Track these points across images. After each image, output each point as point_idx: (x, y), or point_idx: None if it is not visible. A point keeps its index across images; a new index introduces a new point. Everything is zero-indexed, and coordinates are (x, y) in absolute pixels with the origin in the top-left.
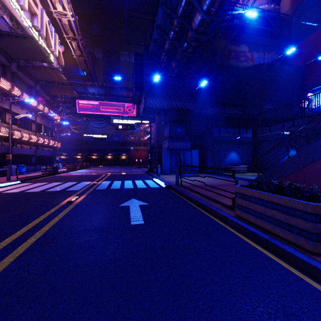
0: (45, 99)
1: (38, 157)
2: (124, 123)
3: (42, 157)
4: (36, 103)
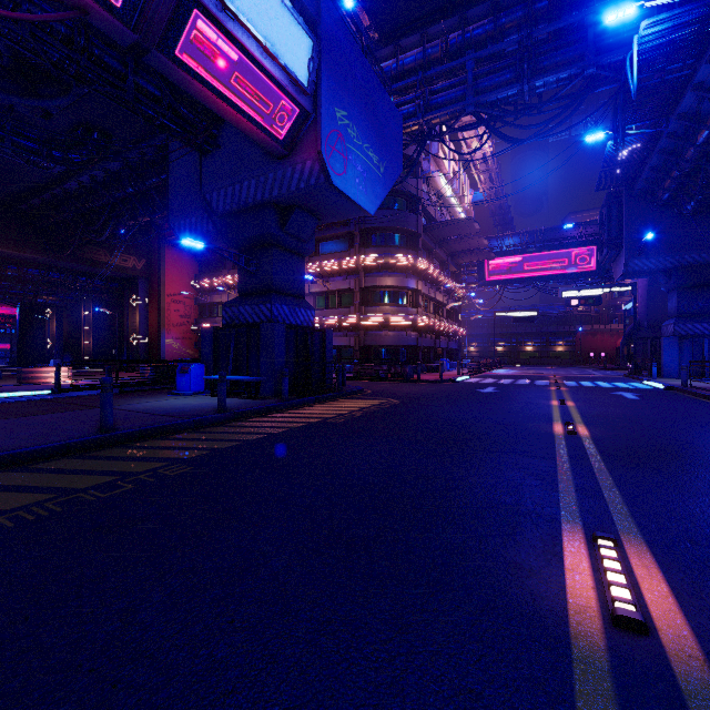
0: (451, 271)
1: (446, 351)
2: (581, 296)
3: (451, 351)
4: (452, 282)
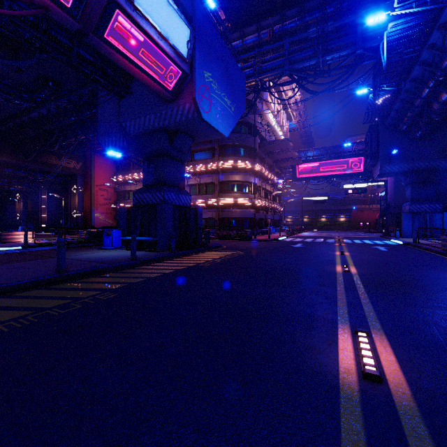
0: (275, 172)
1: (272, 221)
2: (354, 188)
3: (275, 221)
4: (276, 178)
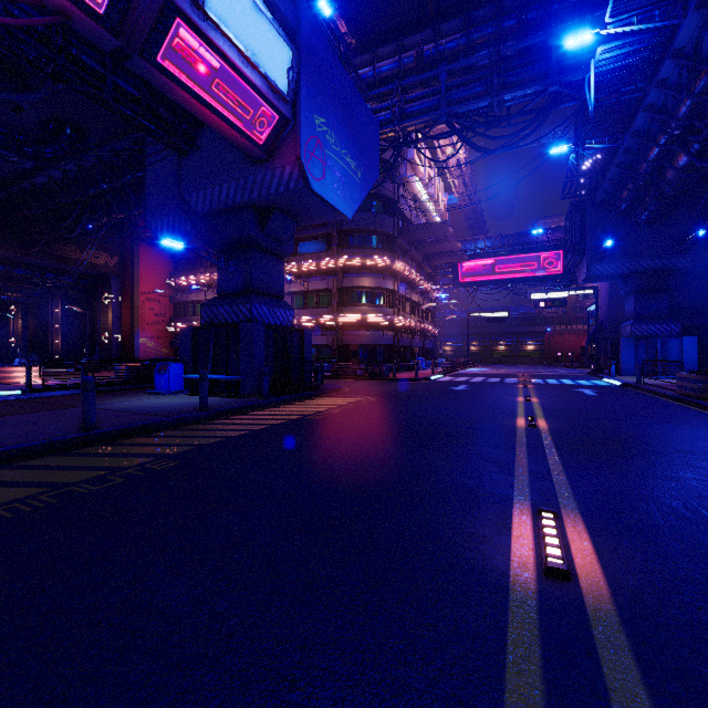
0: (427, 273)
1: (421, 350)
2: (548, 298)
3: (426, 350)
4: (427, 283)
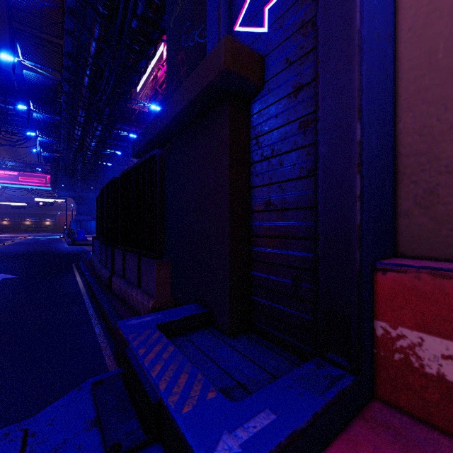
0: None
1: None
2: (44, 201)
3: None
4: None
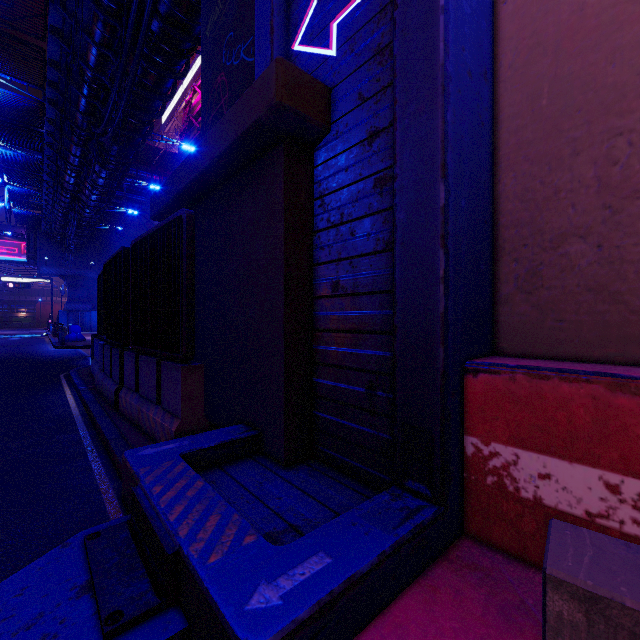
0: None
1: None
2: (16, 281)
3: None
4: None
